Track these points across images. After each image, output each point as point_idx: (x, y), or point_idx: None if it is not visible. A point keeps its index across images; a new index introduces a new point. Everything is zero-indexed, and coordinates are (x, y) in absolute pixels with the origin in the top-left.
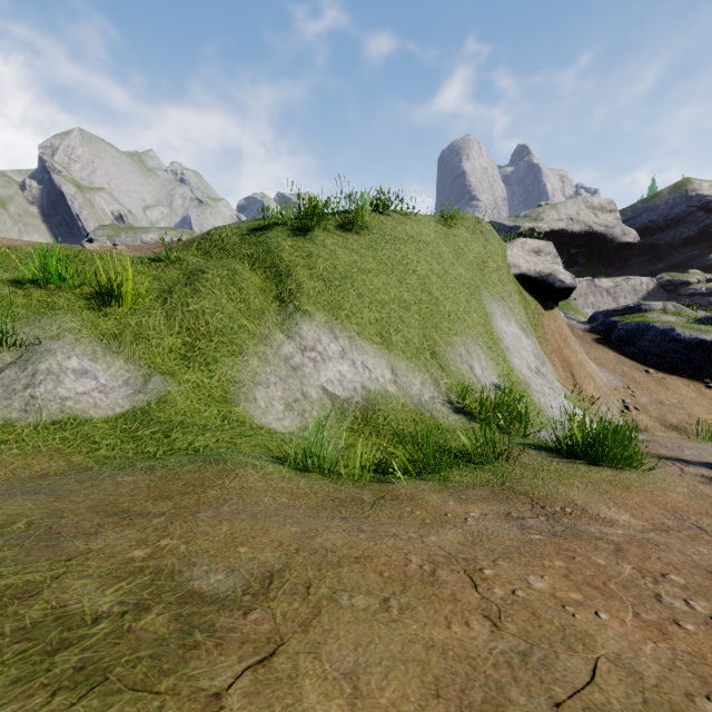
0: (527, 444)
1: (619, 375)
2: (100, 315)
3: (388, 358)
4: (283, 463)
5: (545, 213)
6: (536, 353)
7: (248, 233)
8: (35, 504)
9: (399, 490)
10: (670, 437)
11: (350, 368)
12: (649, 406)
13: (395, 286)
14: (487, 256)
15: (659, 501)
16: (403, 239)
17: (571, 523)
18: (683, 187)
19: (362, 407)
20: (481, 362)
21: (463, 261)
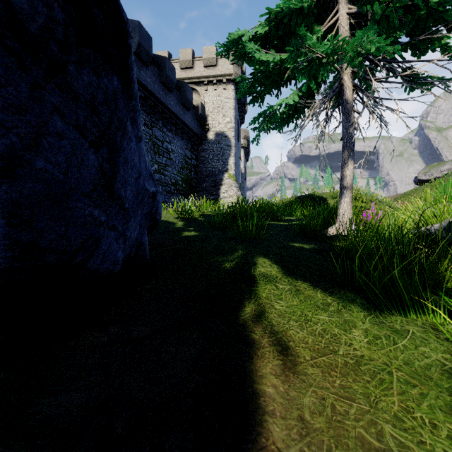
0: None
1: None
2: None
3: None
4: None
5: None
6: None
7: (402, 196)
8: None
9: None
10: None
11: None
12: None
13: None
14: None
15: None
16: None
17: None
18: None
19: None
20: None
21: None
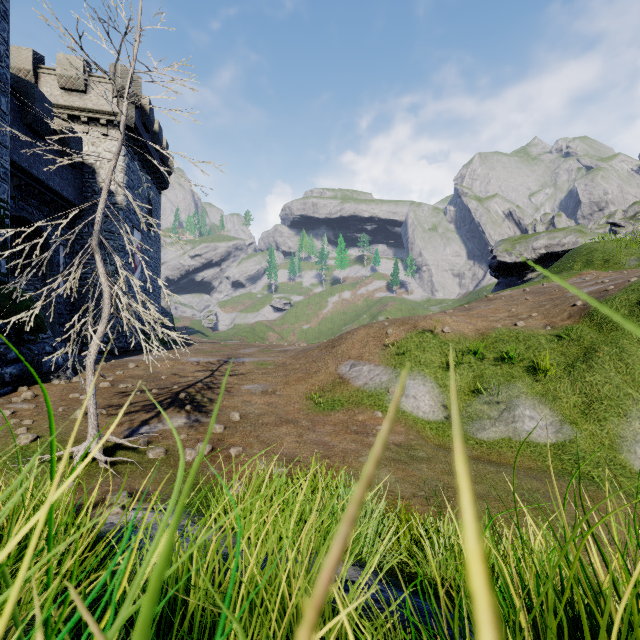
0: None
1: None
2: (534, 381)
3: None
4: None
5: None
6: None
7: (636, 305)
8: (539, 484)
9: None
10: None
11: None
12: None
13: None
14: None
15: None
16: None
17: None
18: None
19: None
20: None
21: None
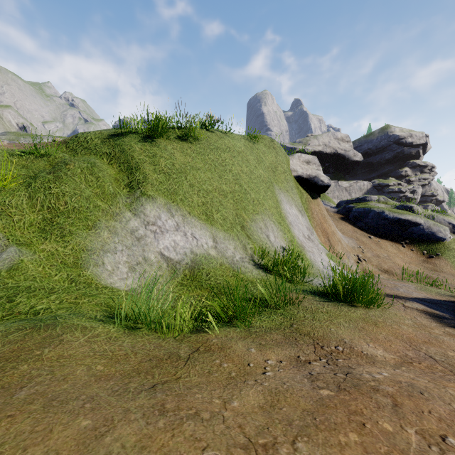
0: (305, 290)
1: (354, 239)
2: None
3: (211, 230)
4: (115, 321)
5: (311, 140)
6: (308, 226)
7: (108, 137)
8: None
9: (212, 340)
10: (388, 279)
11: (183, 238)
12: (371, 258)
13: (217, 180)
14: (278, 163)
15: (397, 333)
16: (223, 149)
17: (346, 365)
18: (386, 130)
19: (190, 267)
20: (274, 232)
21: (262, 166)
